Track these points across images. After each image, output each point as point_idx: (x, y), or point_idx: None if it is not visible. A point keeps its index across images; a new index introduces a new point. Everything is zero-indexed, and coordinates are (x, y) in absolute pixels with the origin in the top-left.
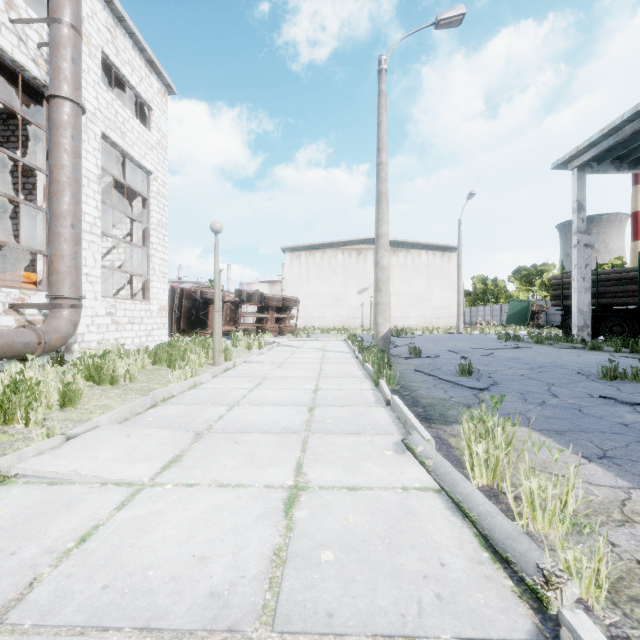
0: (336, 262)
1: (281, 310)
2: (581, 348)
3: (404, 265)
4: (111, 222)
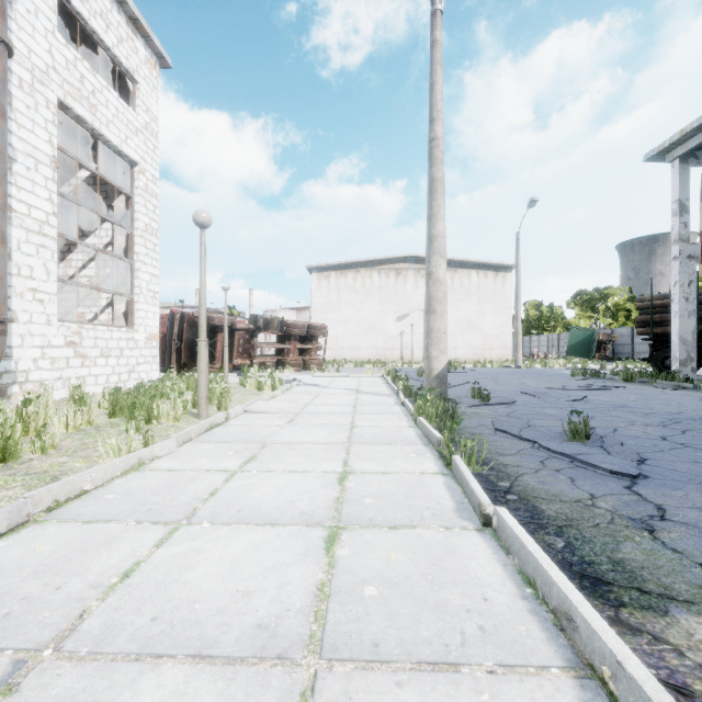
0: (371, 284)
1: (306, 340)
2: (693, 389)
3: (451, 287)
4: (88, 228)
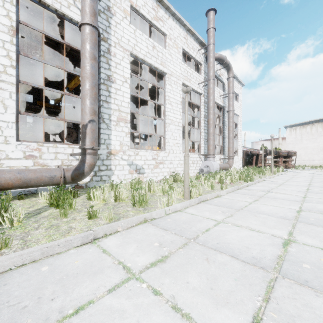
0: (321, 129)
1: (286, 157)
2: None
3: None
4: None
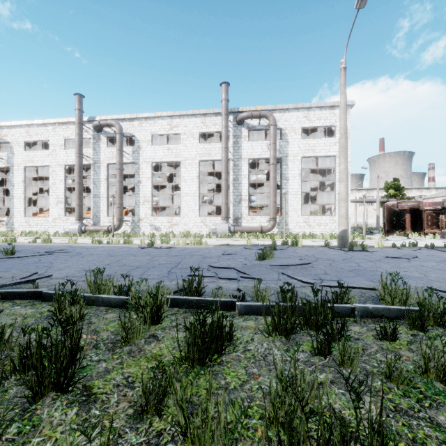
0: None
1: None
2: None
3: None
4: None
